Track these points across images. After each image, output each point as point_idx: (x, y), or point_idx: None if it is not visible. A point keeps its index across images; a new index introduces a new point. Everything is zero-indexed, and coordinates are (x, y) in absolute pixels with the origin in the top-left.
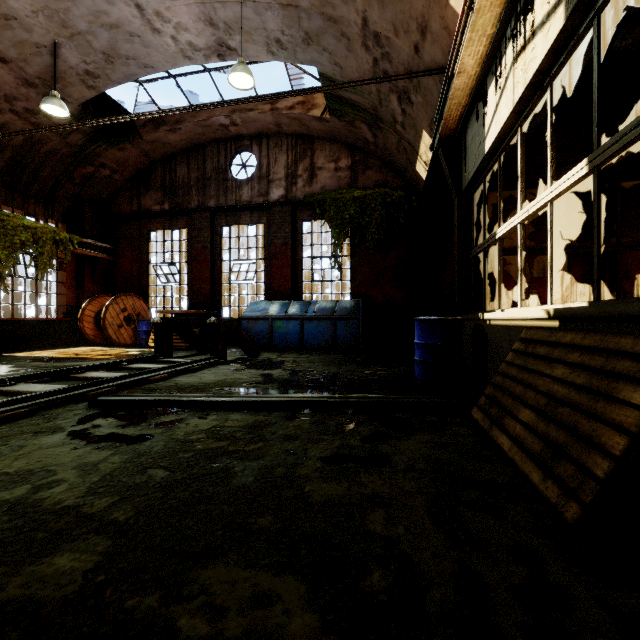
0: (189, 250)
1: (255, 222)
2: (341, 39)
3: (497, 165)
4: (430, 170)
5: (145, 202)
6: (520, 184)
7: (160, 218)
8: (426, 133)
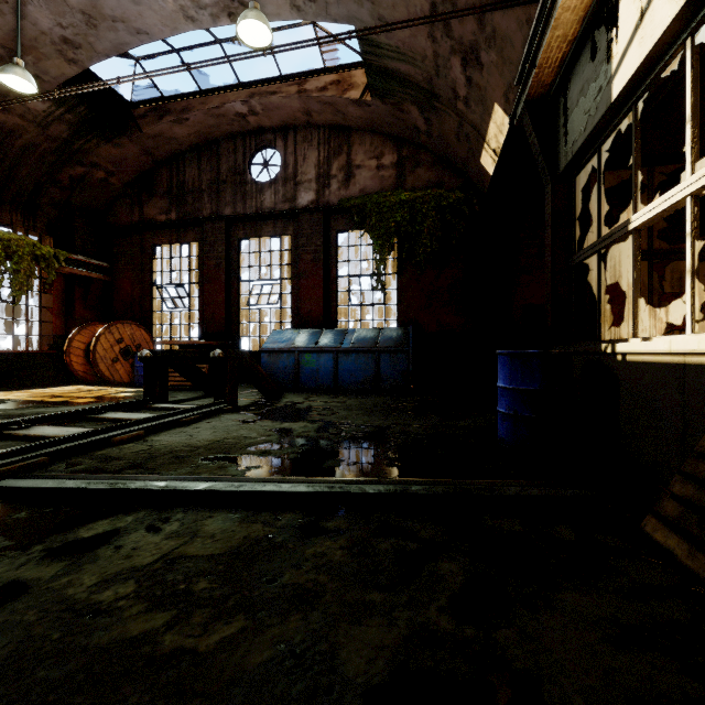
0: (200, 268)
1: (279, 234)
2: None
3: (626, 122)
4: (500, 161)
5: (148, 211)
6: (691, 131)
7: (166, 230)
8: (499, 107)
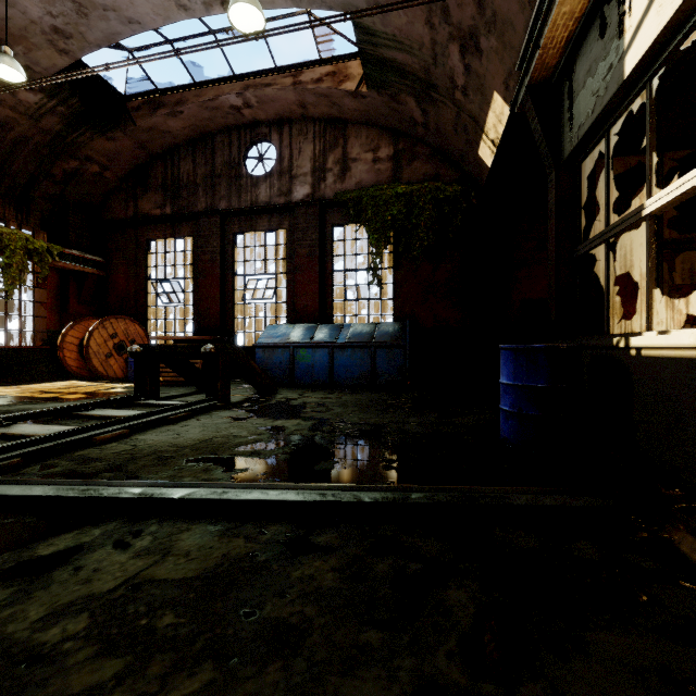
0: (195, 263)
1: (275, 228)
2: None
3: (638, 102)
4: (499, 152)
5: (143, 205)
6: None
7: (160, 224)
8: (498, 95)
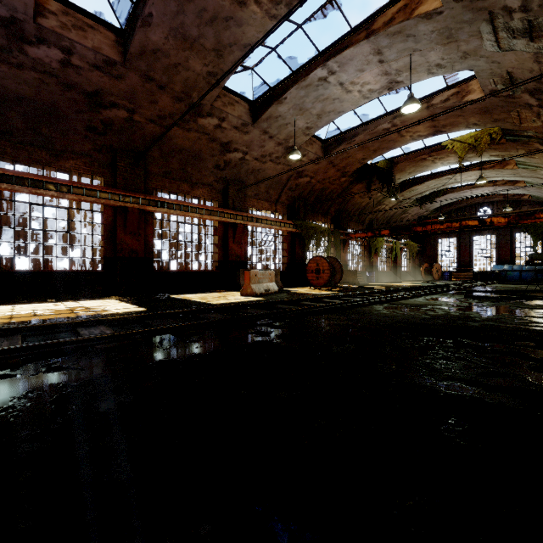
0: (457, 246)
1: (490, 234)
2: (542, 194)
3: None
4: None
5: None
6: None
7: (443, 234)
8: None
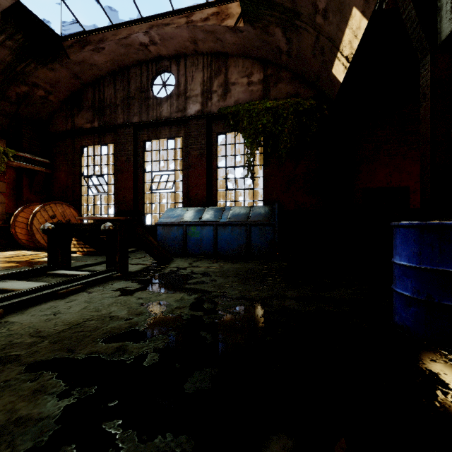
0: (115, 163)
1: (174, 136)
2: None
3: None
4: (351, 67)
5: (78, 121)
6: None
7: (90, 135)
8: (357, 10)
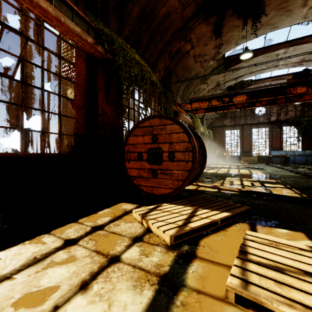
0: (240, 136)
1: (265, 127)
2: None
3: None
4: None
5: (224, 122)
6: None
7: (230, 127)
8: None
